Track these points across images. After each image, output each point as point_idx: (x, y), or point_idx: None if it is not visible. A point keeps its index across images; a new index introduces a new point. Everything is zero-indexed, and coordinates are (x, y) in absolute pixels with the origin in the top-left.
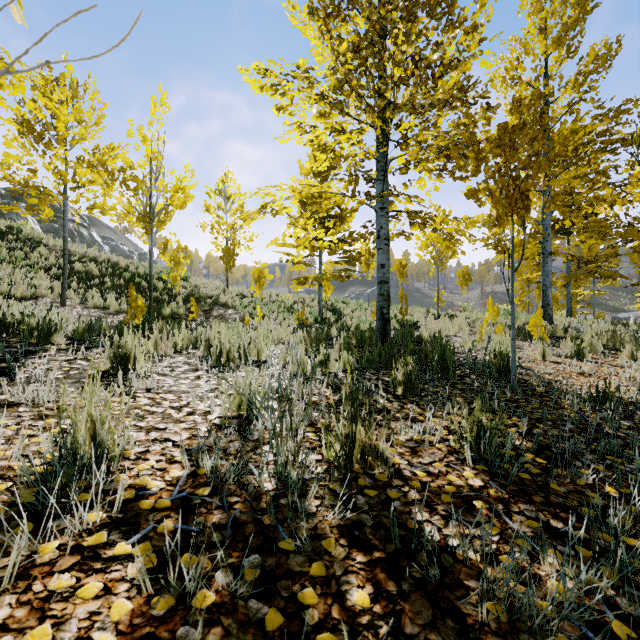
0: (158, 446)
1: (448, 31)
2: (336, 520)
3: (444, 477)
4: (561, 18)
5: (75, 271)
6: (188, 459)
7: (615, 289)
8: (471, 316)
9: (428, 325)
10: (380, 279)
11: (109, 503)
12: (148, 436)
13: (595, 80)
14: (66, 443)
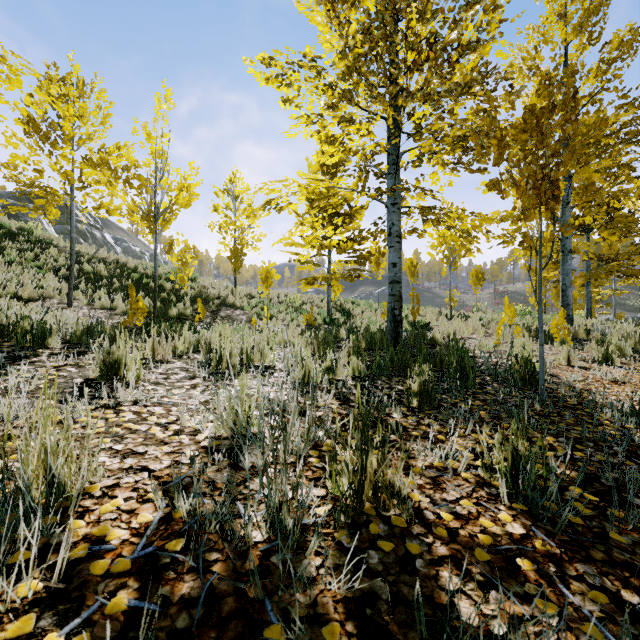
0: (131, 477)
1: (465, 12)
2: (342, 591)
3: (475, 521)
4: (582, 3)
5: (84, 272)
6: (164, 496)
7: (634, 288)
8: (486, 317)
9: (441, 326)
10: (391, 279)
11: (52, 565)
12: (123, 463)
13: (619, 68)
14: (6, 483)
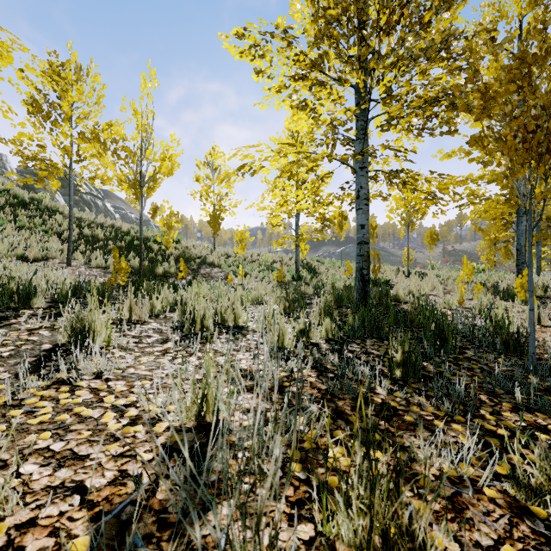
0: (57, 505)
1: None
2: None
3: None
4: None
5: (83, 235)
6: (92, 544)
7: None
8: (442, 274)
9: (400, 283)
10: (360, 240)
11: None
12: (53, 476)
13: None
14: None
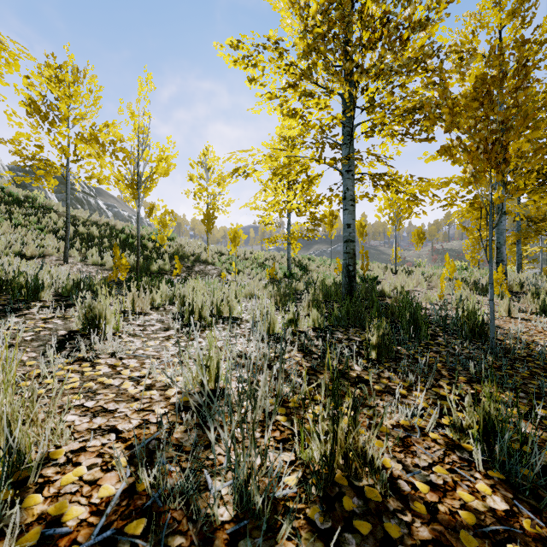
0: (98, 440)
1: None
2: None
3: (453, 493)
4: None
5: (79, 233)
6: (130, 462)
7: None
8: (427, 271)
9: (387, 280)
10: (346, 238)
11: None
12: (92, 423)
13: None
14: None
